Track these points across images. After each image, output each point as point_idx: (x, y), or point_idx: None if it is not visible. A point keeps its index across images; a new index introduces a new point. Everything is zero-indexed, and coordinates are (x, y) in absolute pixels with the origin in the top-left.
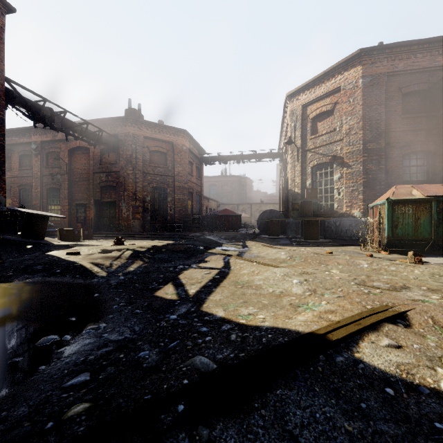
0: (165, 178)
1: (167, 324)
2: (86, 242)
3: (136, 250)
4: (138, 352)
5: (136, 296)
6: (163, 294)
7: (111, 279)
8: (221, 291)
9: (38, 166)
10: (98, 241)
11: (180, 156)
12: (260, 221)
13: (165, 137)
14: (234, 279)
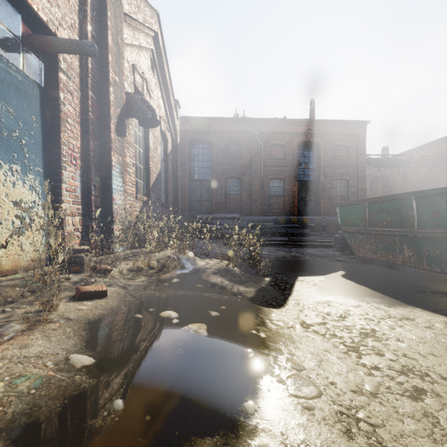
0: None
1: None
2: None
3: None
4: None
5: None
6: None
7: None
8: None
9: (381, 187)
10: None
11: None
12: None
13: None
14: None
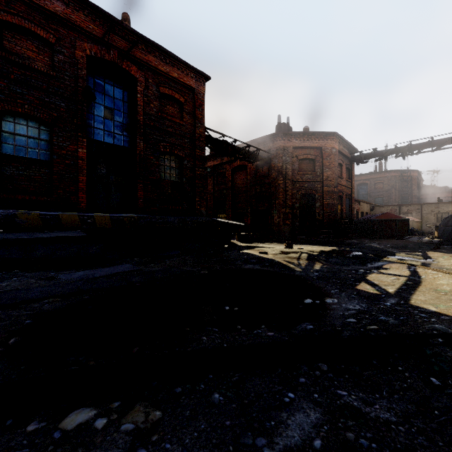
0: (313, 184)
1: (385, 307)
2: (258, 244)
3: (310, 254)
4: (377, 317)
5: (341, 287)
6: (363, 289)
7: (309, 274)
8: (421, 294)
9: (211, 184)
10: (266, 244)
11: (329, 160)
12: (443, 227)
13: (313, 143)
14: (431, 287)
